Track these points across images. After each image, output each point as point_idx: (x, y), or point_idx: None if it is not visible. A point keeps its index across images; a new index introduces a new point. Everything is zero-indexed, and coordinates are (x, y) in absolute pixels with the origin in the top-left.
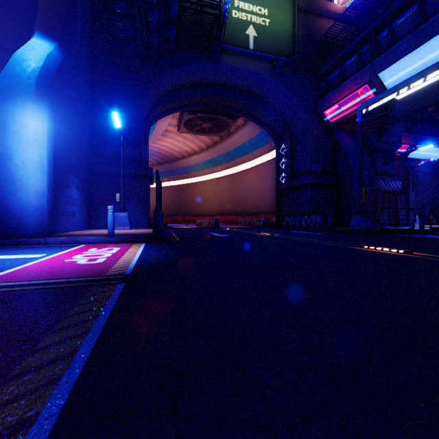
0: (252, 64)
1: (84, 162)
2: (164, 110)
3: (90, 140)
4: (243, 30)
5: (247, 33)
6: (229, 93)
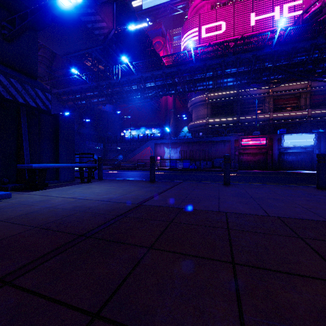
0: None
1: None
2: None
3: None
4: None
5: None
6: None
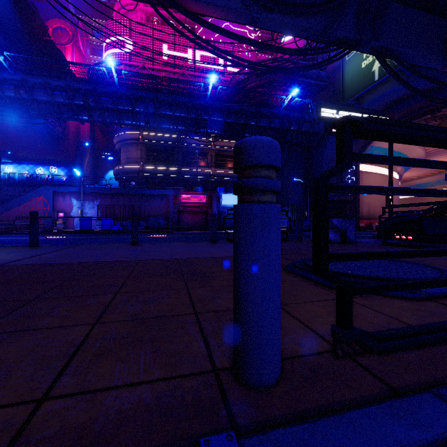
0: (386, 86)
1: (298, 199)
2: (365, 143)
3: (306, 187)
4: (369, 71)
5: (373, 69)
6: (398, 107)
